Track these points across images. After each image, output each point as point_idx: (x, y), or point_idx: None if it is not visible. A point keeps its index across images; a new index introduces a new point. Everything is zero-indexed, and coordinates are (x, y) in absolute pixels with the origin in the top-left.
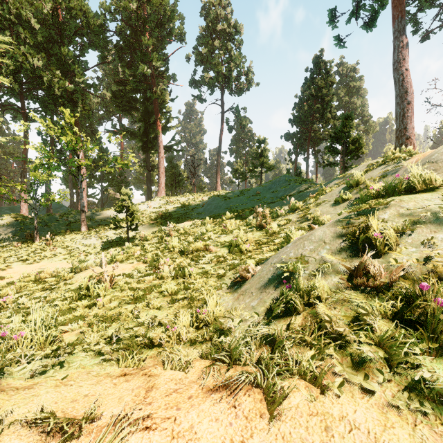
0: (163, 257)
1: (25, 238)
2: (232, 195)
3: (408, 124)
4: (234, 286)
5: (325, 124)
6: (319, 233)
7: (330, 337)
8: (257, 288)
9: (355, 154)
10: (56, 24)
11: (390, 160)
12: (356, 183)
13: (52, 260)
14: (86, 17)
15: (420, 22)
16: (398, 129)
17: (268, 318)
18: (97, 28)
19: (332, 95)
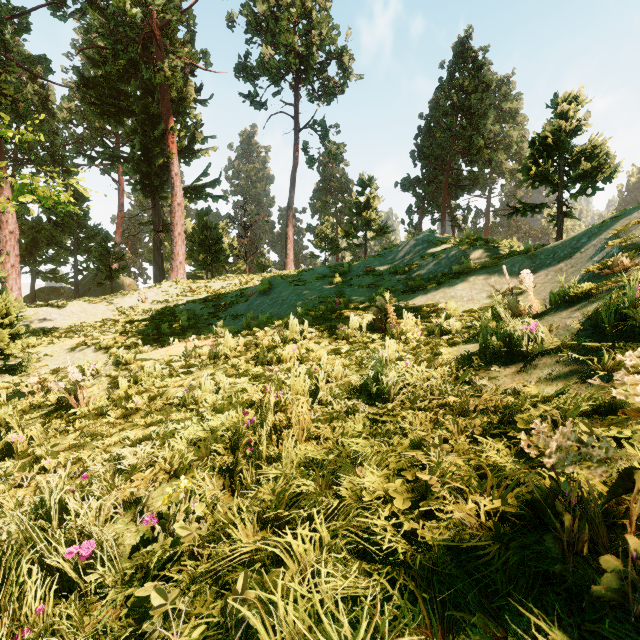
0: None
1: None
2: (311, 275)
3: None
4: None
5: (475, 158)
6: None
7: None
8: None
9: (593, 180)
10: None
11: None
12: None
13: None
14: None
15: None
16: None
17: None
18: None
19: (489, 105)
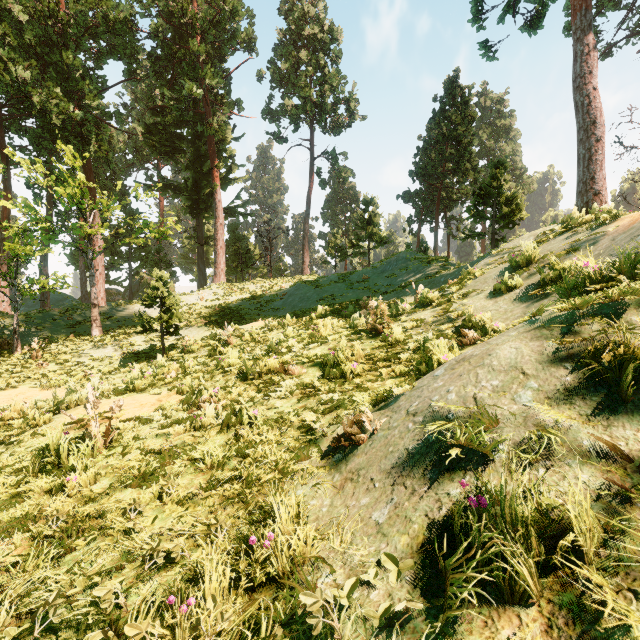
0: (212, 383)
1: (1, 347)
2: (326, 281)
3: (596, 173)
4: (333, 455)
5: (462, 179)
6: (507, 353)
7: None
8: (384, 470)
9: (510, 219)
10: (55, 17)
11: (575, 226)
12: (526, 261)
13: (39, 384)
14: (103, 8)
15: (599, 31)
16: (581, 179)
17: (429, 591)
18: (121, 26)
19: (472, 135)
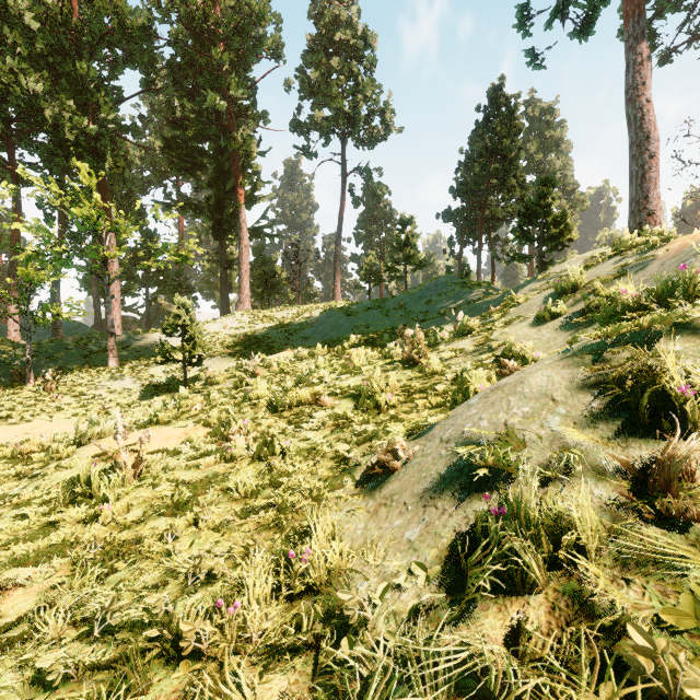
0: (240, 416)
1: (12, 379)
2: (359, 308)
3: (650, 191)
4: (367, 483)
5: (508, 196)
6: (538, 380)
7: (648, 693)
8: (417, 494)
9: (559, 241)
10: (68, 24)
11: (626, 249)
12: (572, 287)
13: (54, 418)
14: (119, 14)
15: (658, 34)
16: (634, 198)
17: (454, 590)
18: (138, 33)
19: (519, 149)
